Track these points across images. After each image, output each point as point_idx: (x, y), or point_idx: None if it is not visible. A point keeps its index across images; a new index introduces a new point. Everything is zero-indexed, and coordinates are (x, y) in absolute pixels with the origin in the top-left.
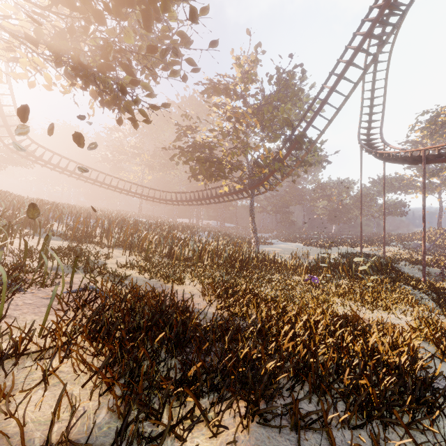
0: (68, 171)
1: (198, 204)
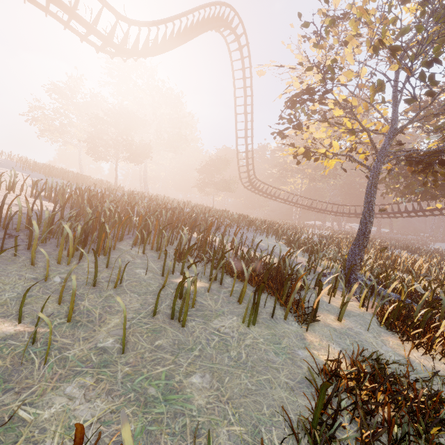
0: (271, 195)
1: (382, 217)
